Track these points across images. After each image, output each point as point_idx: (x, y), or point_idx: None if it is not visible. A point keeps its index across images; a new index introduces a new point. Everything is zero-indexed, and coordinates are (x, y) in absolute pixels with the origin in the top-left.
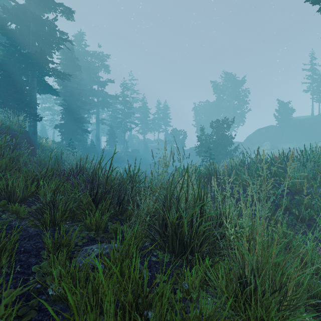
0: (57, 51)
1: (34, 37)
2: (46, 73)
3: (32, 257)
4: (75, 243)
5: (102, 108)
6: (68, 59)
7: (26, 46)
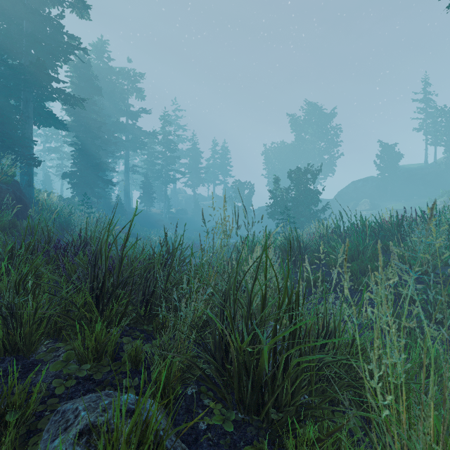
0: (64, 64)
1: (29, 41)
2: (48, 96)
3: None
4: (52, 389)
5: (133, 150)
6: (83, 78)
7: (16, 54)
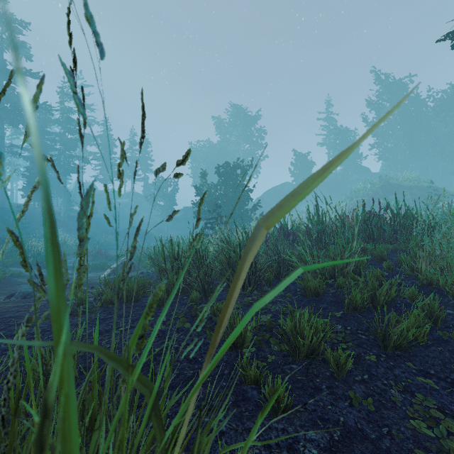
0: None
1: None
2: None
3: None
4: None
5: (11, 124)
6: None
7: None
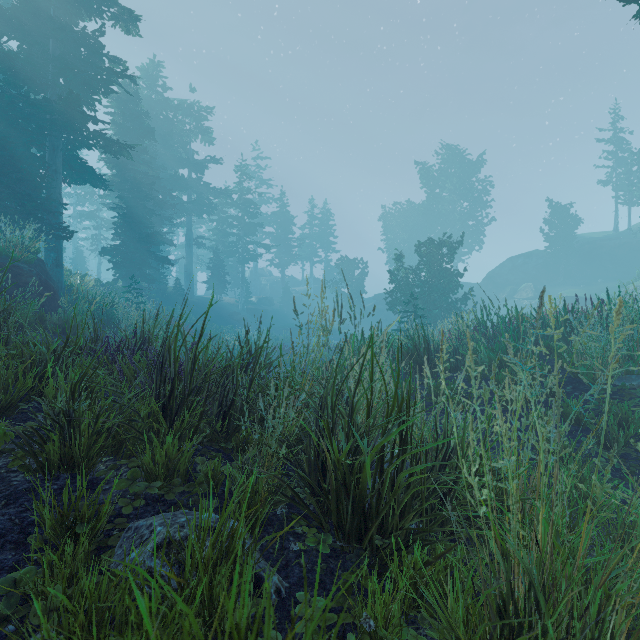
0: (104, 97)
1: (56, 68)
2: (83, 143)
3: (7, 549)
4: (118, 509)
5: (197, 215)
6: (129, 116)
7: (40, 86)
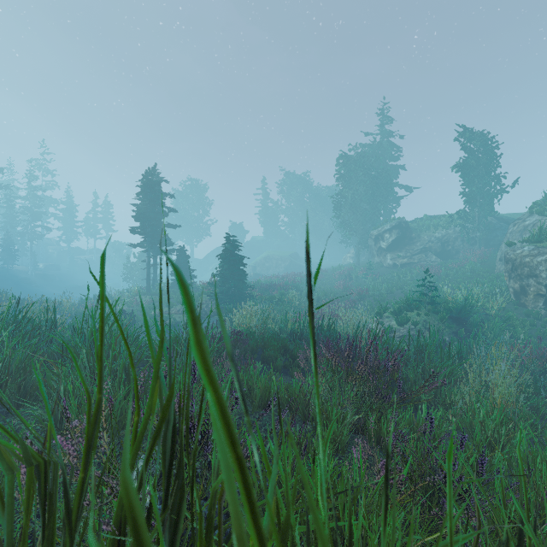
0: None
1: None
2: None
3: None
4: None
5: None
6: None
7: None
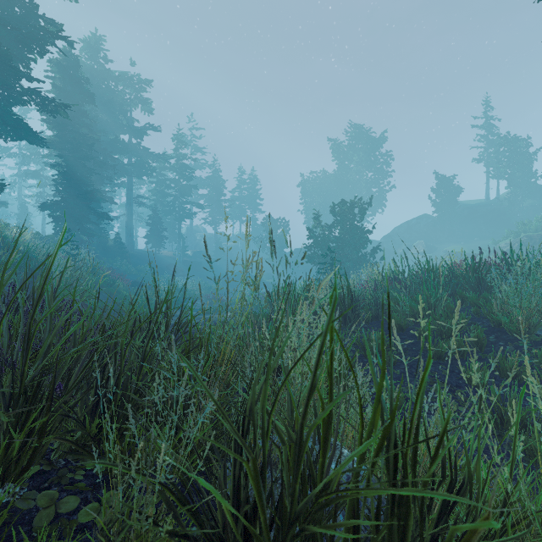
0: (40, 57)
1: None
2: (16, 99)
3: None
4: None
5: (137, 176)
6: (69, 80)
7: None
